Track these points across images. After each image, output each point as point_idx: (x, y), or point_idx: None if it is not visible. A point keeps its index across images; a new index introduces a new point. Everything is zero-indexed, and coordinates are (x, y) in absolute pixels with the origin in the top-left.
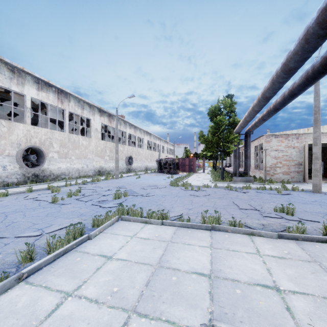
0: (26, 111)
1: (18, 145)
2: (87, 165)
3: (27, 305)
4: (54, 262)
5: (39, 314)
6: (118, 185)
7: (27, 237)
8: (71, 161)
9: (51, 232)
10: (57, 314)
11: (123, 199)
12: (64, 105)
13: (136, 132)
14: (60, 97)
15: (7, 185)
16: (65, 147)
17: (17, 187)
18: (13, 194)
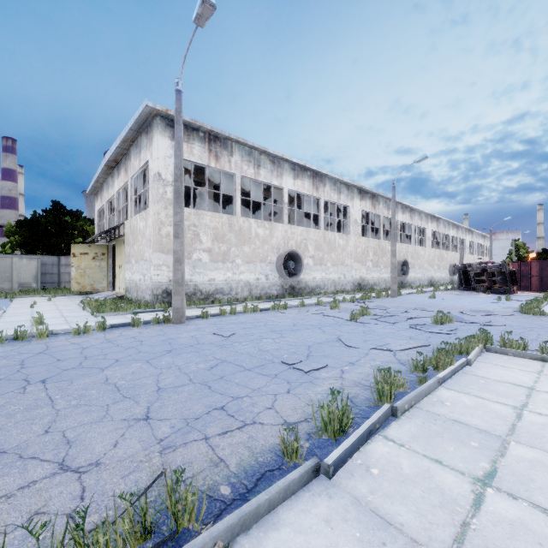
0: (284, 207)
1: (277, 250)
2: (344, 275)
3: (477, 405)
4: (452, 378)
5: (504, 415)
6: (409, 306)
7: (379, 351)
8: (326, 269)
9: (400, 350)
10: (528, 420)
11: (450, 325)
12: (319, 192)
13: (413, 218)
14: (315, 183)
15: (270, 297)
16: (320, 250)
17: (279, 300)
18: (288, 308)
